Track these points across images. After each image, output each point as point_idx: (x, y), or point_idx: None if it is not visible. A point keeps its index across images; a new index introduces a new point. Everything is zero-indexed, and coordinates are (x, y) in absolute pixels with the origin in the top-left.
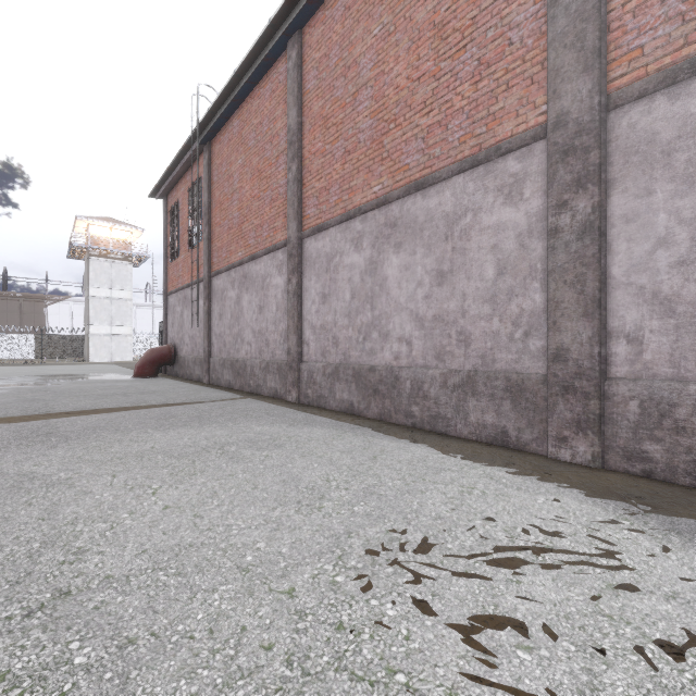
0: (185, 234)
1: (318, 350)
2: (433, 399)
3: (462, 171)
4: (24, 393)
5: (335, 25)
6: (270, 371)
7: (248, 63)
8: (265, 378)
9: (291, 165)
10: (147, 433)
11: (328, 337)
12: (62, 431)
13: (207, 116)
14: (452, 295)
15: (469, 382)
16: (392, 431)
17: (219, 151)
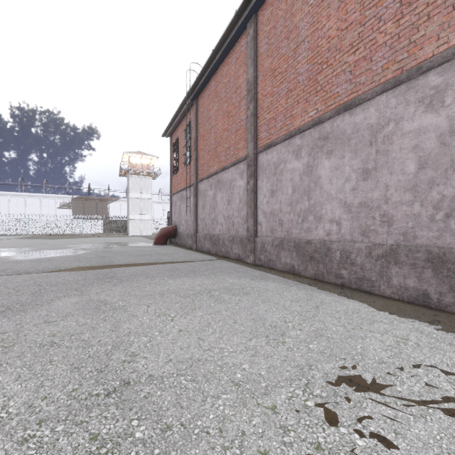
0: (182, 157)
1: (268, 229)
2: (359, 265)
3: (385, 91)
4: (99, 252)
5: (280, 4)
6: (235, 242)
7: (221, 43)
8: (232, 247)
9: (249, 105)
10: (164, 279)
11: (275, 220)
12: (119, 276)
13: (195, 82)
14: (376, 186)
15: (391, 253)
16: (325, 287)
17: (202, 103)
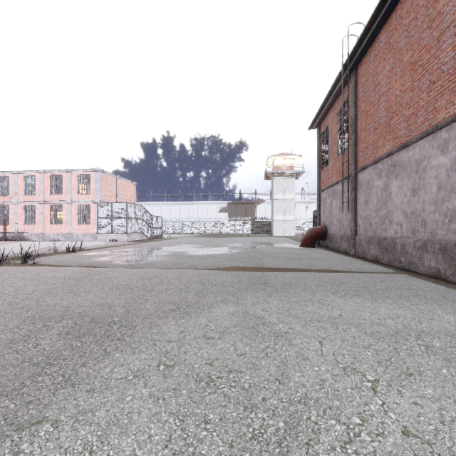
0: (333, 146)
1: None
2: None
3: None
4: (249, 252)
5: None
6: (428, 250)
7: None
8: (421, 257)
9: None
10: (328, 297)
11: None
12: (272, 282)
13: (355, 47)
14: None
15: None
16: None
17: (364, 71)
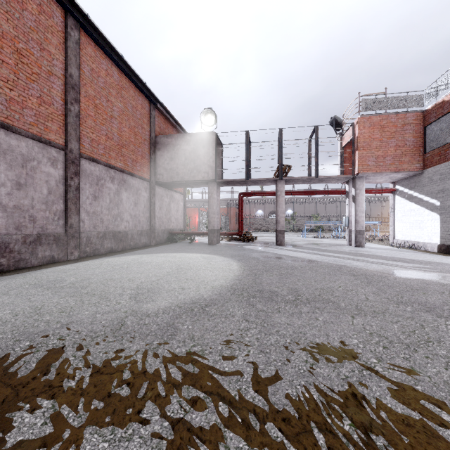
0: None
1: None
2: (17, 251)
3: (34, 139)
4: None
5: None
6: None
7: None
8: None
9: None
10: None
11: None
12: None
13: None
14: (27, 197)
15: (39, 239)
16: (9, 274)
17: None
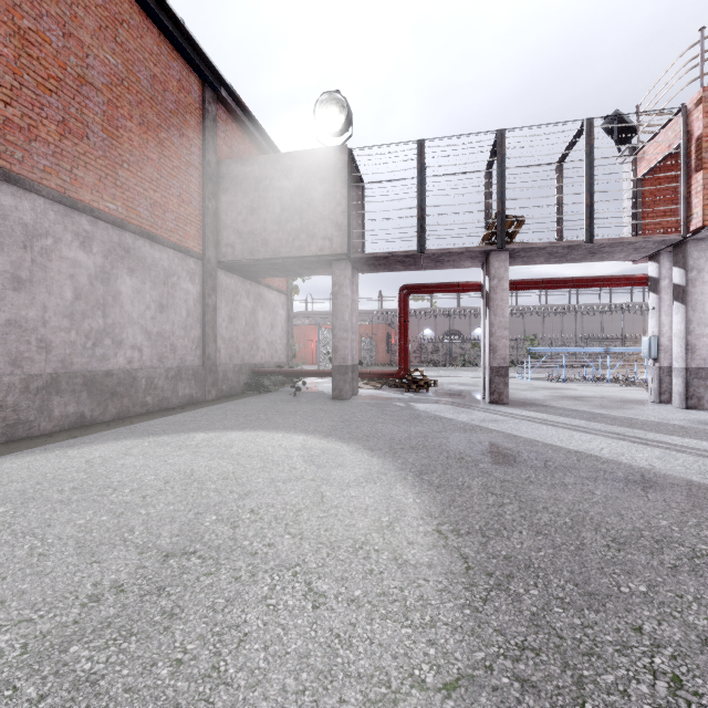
0: None
1: None
2: None
3: None
4: None
5: None
6: None
7: None
8: None
9: None
10: None
11: None
12: None
13: None
14: None
15: None
16: None
17: None
